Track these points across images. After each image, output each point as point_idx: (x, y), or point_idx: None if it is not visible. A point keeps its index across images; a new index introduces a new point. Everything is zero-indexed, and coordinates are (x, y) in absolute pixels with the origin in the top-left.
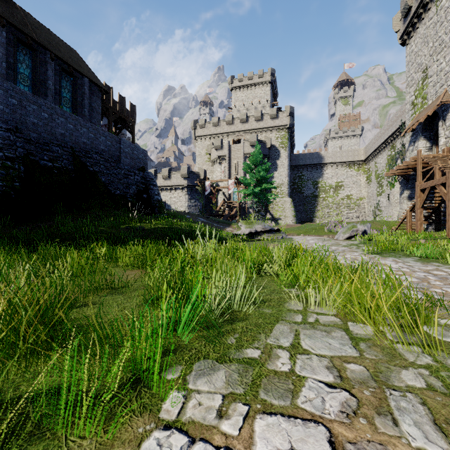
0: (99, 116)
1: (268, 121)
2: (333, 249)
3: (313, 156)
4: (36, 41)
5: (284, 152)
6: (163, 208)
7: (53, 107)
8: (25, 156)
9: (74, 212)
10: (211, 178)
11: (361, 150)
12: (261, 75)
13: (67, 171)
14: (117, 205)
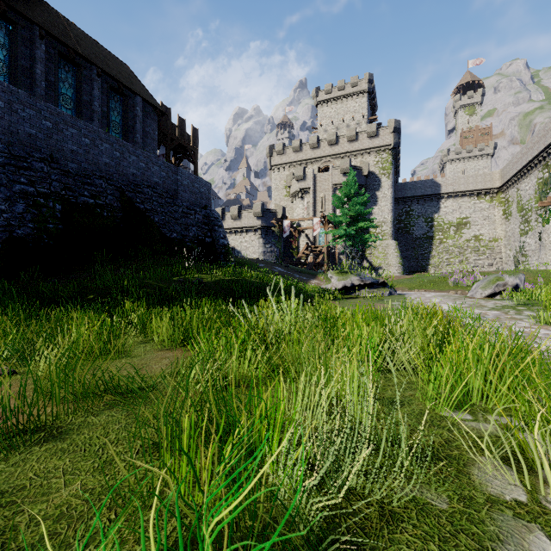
0: (154, 143)
1: (365, 142)
2: (478, 314)
3: (427, 184)
4: (80, 54)
5: (386, 181)
6: (230, 255)
7: (95, 130)
8: (62, 191)
9: (119, 261)
10: (290, 217)
11: (495, 174)
12: (356, 83)
13: (113, 210)
14: (172, 251)
